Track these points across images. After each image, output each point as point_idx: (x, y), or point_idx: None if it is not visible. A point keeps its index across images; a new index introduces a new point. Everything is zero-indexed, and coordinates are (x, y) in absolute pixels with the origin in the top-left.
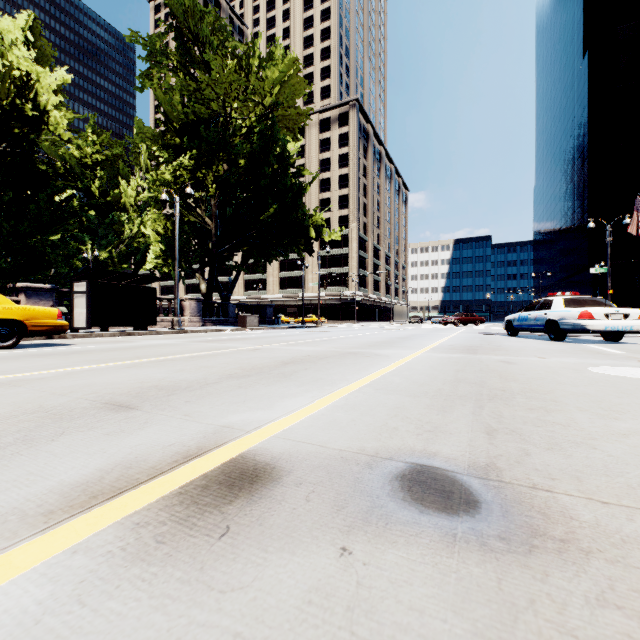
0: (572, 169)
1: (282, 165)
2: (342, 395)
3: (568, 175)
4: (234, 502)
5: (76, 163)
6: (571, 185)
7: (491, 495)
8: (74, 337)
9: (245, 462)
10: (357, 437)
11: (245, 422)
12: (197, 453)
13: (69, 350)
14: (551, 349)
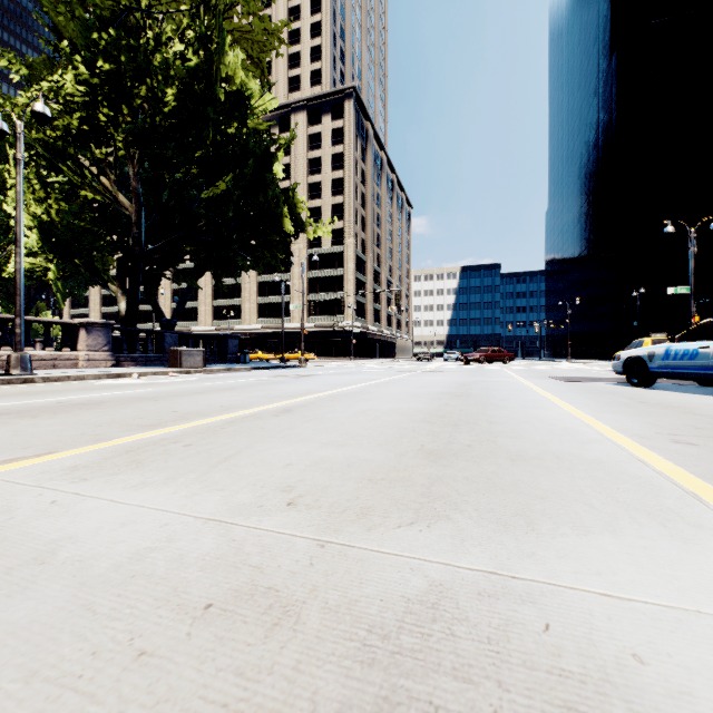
0: (596, 186)
1: (240, 112)
2: None
3: (591, 193)
4: None
5: None
6: (595, 204)
7: None
8: None
9: None
10: None
11: None
12: None
13: None
14: None
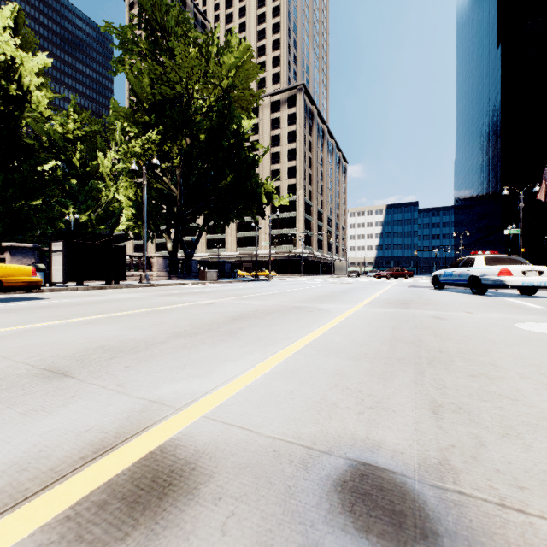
0: (487, 145)
1: (238, 140)
2: (283, 358)
3: (484, 150)
4: (129, 537)
5: (59, 138)
6: (486, 158)
7: (452, 520)
8: (51, 291)
9: (162, 459)
10: (294, 417)
11: (178, 395)
12: (112, 444)
13: (40, 304)
14: (476, 303)
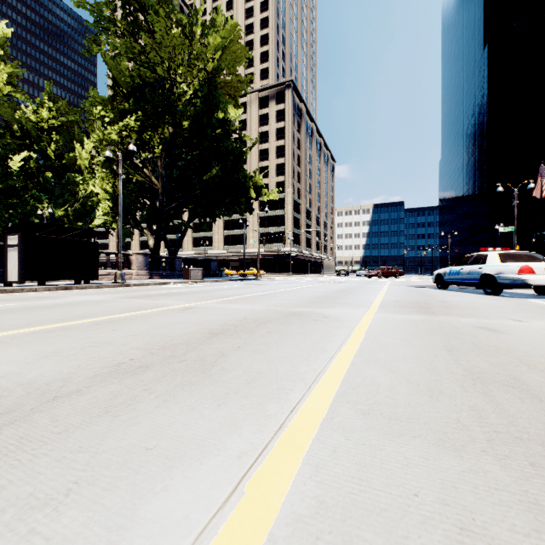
0: (473, 145)
1: (224, 129)
2: (303, 447)
3: (470, 150)
4: None
5: (32, 127)
6: (472, 158)
7: None
8: (2, 292)
9: None
10: None
11: None
12: None
13: None
14: (505, 306)
